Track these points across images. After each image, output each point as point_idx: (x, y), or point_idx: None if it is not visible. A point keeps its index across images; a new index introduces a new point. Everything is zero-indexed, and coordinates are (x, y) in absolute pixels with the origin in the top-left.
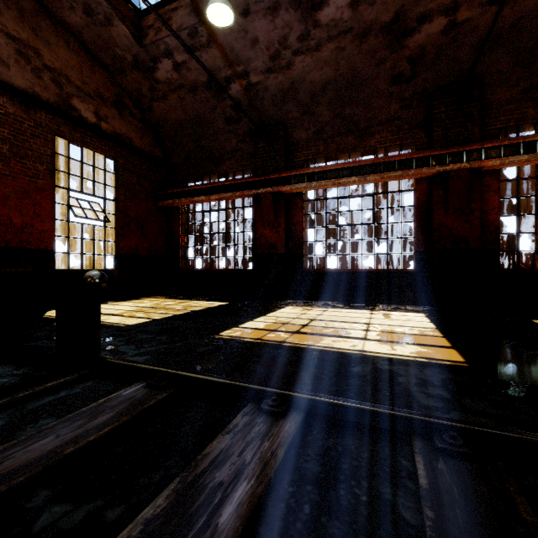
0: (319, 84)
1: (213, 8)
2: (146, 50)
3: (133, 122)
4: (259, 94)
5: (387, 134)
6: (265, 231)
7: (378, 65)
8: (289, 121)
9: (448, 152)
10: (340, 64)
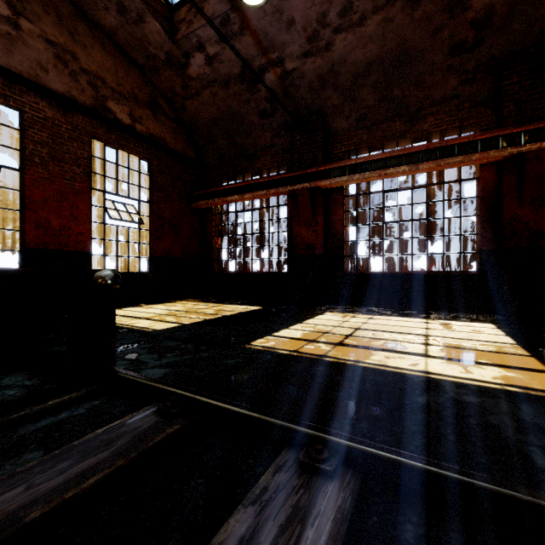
0: (363, 64)
1: None
2: (178, 45)
3: (167, 122)
4: (295, 82)
5: (444, 115)
6: (301, 230)
7: (434, 34)
8: (328, 109)
9: (524, 130)
10: (388, 38)
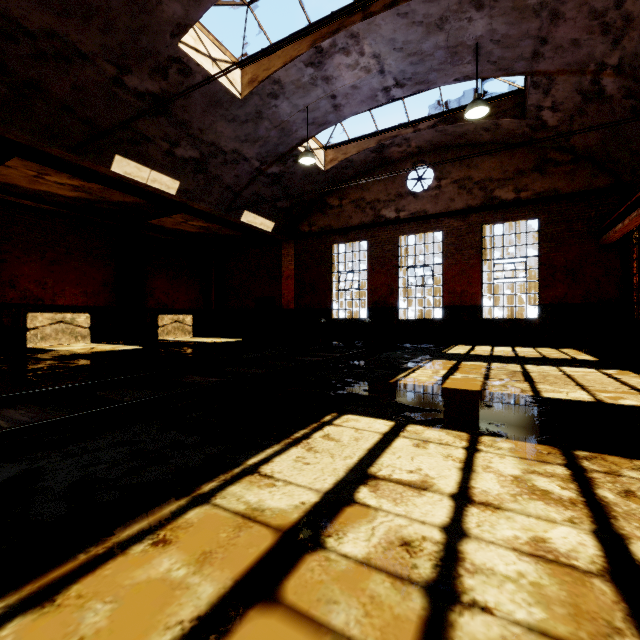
0: None
1: (470, 116)
2: (527, 118)
3: (559, 170)
4: (635, 65)
5: None
6: None
7: None
8: None
9: None
10: None
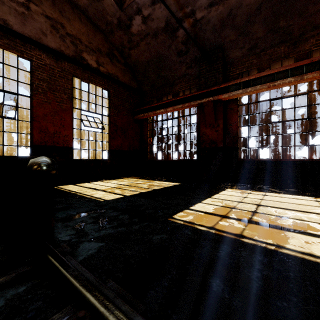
0: (255, 5)
1: None
2: (125, 12)
3: (119, 66)
4: (202, 27)
5: None
6: (206, 131)
7: None
8: (226, 44)
9: None
10: None
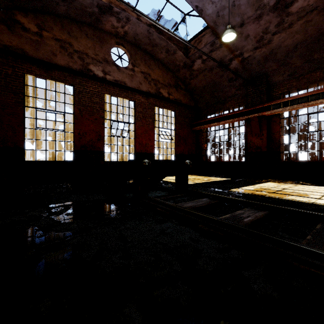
0: (292, 46)
1: (225, 36)
2: (189, 58)
3: (181, 92)
4: (249, 62)
5: None
6: (253, 139)
7: None
8: (269, 72)
9: None
10: (308, 30)
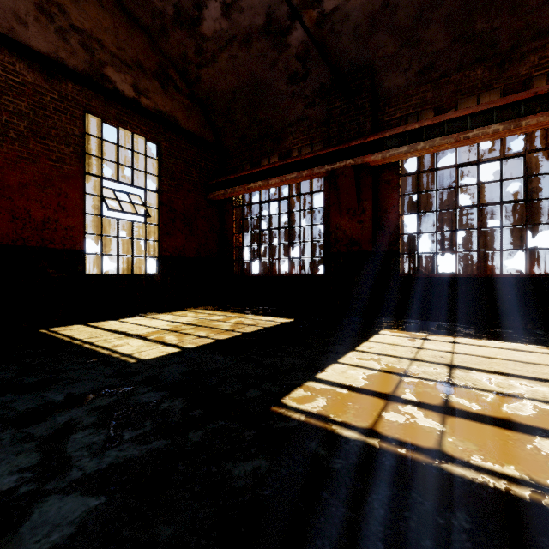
0: None
1: None
2: None
3: (179, 98)
4: (335, 28)
5: None
6: (342, 222)
7: None
8: (379, 62)
9: None
10: None
